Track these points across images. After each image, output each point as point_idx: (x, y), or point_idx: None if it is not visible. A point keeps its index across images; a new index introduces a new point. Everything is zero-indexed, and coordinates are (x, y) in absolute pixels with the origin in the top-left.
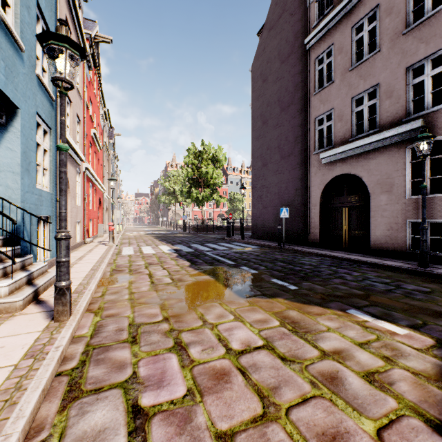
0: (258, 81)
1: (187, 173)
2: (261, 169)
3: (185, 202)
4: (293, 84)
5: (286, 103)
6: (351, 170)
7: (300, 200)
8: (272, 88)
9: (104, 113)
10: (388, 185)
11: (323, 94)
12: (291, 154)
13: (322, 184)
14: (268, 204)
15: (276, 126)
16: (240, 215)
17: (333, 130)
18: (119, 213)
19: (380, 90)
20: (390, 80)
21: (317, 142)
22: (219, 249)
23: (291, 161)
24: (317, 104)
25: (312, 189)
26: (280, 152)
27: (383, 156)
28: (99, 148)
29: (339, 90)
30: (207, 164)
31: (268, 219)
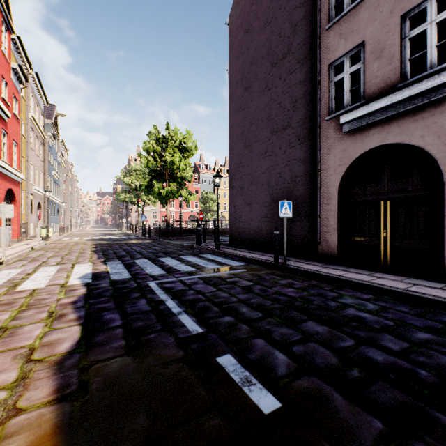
0: (238, 33)
1: (147, 162)
2: (242, 152)
3: (149, 201)
4: (291, 24)
5: (280, 55)
6: (400, 137)
7: (303, 192)
8: (258, 37)
9: (19, 68)
10: None
11: (345, 24)
12: (287, 126)
13: (342, 165)
14: (253, 200)
15: (264, 89)
16: (214, 217)
17: (362, 78)
18: (12, 210)
19: None
20: None
21: (332, 101)
22: (179, 272)
23: (288, 137)
24: (333, 42)
25: (324, 174)
26: (270, 126)
27: None
28: (5, 113)
29: (376, 9)
30: (173, 152)
31: (252, 220)
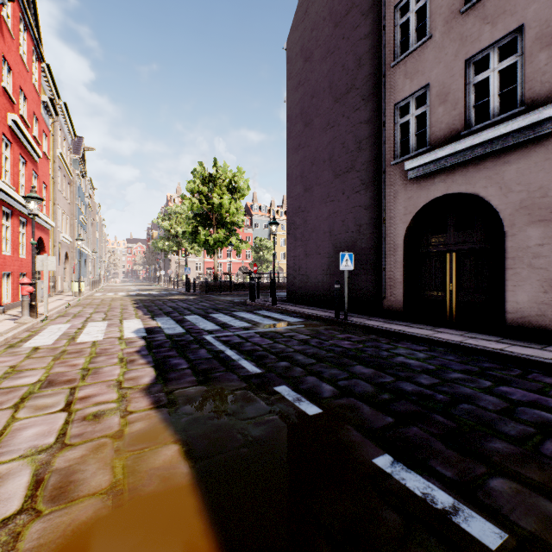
0: (297, 61)
1: (191, 205)
2: (302, 196)
3: (192, 250)
4: (355, 56)
5: (344, 89)
6: (464, 187)
7: (367, 242)
8: (320, 68)
9: (50, 101)
10: (545, 209)
11: (410, 63)
12: (351, 169)
13: (407, 214)
14: (314, 250)
15: (326, 126)
16: (269, 269)
17: (428, 122)
18: (54, 262)
19: (526, 35)
20: (550, 13)
21: (398, 145)
22: (234, 327)
23: (352, 181)
24: (398, 81)
25: (389, 223)
26: (332, 168)
27: (534, 156)
28: (36, 154)
29: (441, 51)
30: (222, 193)
31: (313, 272)
